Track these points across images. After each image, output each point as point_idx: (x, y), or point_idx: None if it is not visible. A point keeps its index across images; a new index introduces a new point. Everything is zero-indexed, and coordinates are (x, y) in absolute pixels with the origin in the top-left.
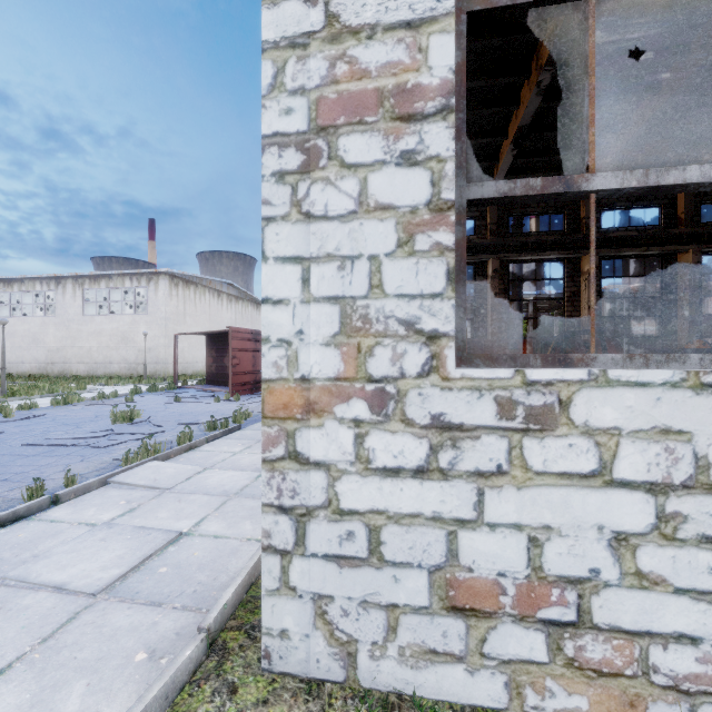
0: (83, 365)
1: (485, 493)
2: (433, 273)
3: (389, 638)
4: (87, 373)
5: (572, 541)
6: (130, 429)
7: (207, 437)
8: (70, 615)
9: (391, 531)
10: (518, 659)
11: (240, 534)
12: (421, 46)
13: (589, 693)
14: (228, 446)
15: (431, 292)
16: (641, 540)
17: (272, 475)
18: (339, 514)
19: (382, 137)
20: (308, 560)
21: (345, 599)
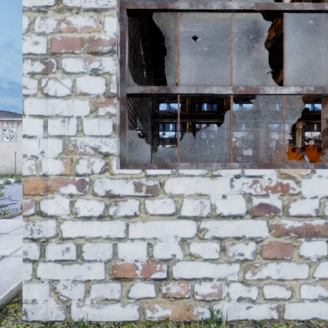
0: None
1: (129, 225)
2: (106, 125)
3: (86, 296)
4: None
5: (165, 243)
6: None
7: None
8: None
9: (87, 246)
10: (143, 297)
11: None
12: (101, 21)
13: (171, 307)
14: None
15: (105, 134)
16: (191, 240)
17: (27, 223)
18: (62, 240)
19: (83, 61)
20: (47, 263)
21: (65, 280)
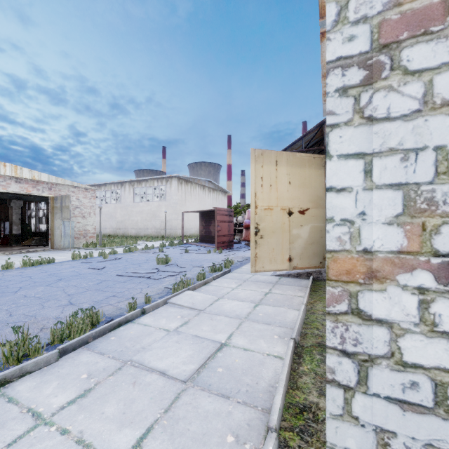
0: (134, 230)
1: None
2: None
3: None
4: (135, 234)
5: None
6: (167, 269)
7: (213, 277)
8: (175, 395)
9: None
10: None
11: (260, 349)
12: None
13: None
14: (227, 283)
15: None
16: None
17: (335, 325)
18: (402, 365)
19: None
20: (370, 398)
21: (408, 437)
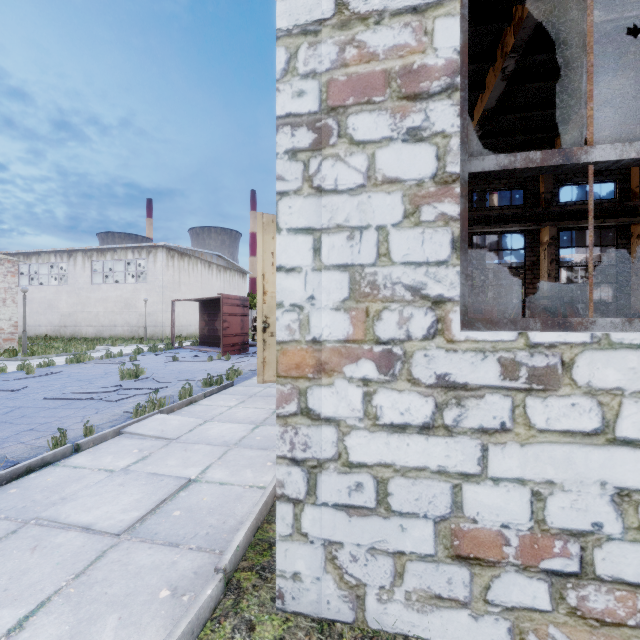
0: (92, 328)
1: (489, 449)
2: (438, 241)
3: (396, 583)
4: (95, 335)
5: (575, 496)
6: (136, 385)
7: (205, 393)
8: (98, 553)
9: (397, 483)
10: (522, 606)
11: (243, 481)
12: (426, 29)
13: None
14: (224, 401)
15: (436, 259)
16: None
17: (285, 430)
18: (349, 466)
19: (389, 115)
20: (319, 508)
21: (354, 545)
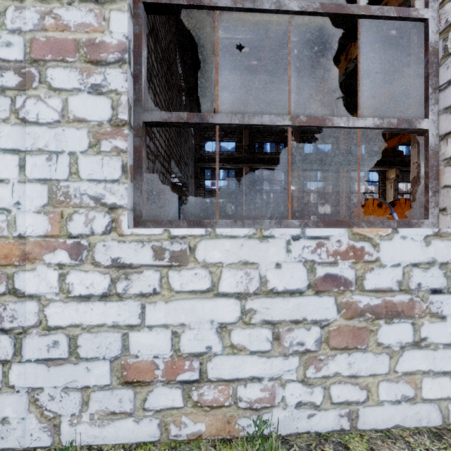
0: None
1: (146, 307)
2: (113, 166)
3: (84, 409)
4: None
5: (197, 331)
6: None
7: None
8: None
9: (84, 337)
10: (166, 407)
11: None
12: (105, 16)
13: (206, 420)
14: None
15: (111, 178)
16: (233, 326)
17: None
18: (48, 330)
19: (78, 72)
20: (24, 364)
21: (52, 388)
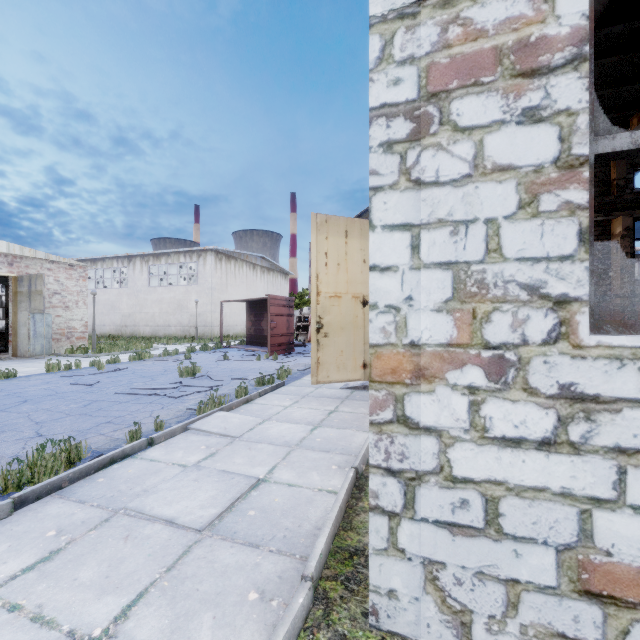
0: (148, 327)
1: (628, 472)
2: (561, 234)
3: (509, 613)
4: (151, 334)
5: None
6: (194, 383)
7: (259, 392)
8: (184, 548)
9: (510, 503)
10: None
11: (311, 484)
12: None
13: None
14: (278, 400)
15: (558, 254)
16: None
17: (379, 438)
18: (452, 481)
19: (500, 96)
20: (418, 524)
21: (458, 567)
